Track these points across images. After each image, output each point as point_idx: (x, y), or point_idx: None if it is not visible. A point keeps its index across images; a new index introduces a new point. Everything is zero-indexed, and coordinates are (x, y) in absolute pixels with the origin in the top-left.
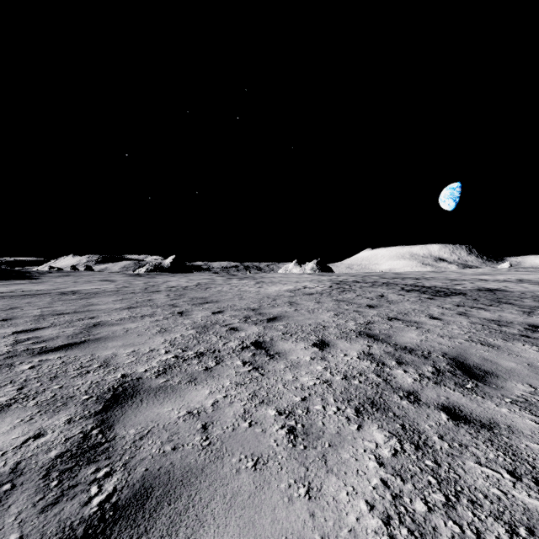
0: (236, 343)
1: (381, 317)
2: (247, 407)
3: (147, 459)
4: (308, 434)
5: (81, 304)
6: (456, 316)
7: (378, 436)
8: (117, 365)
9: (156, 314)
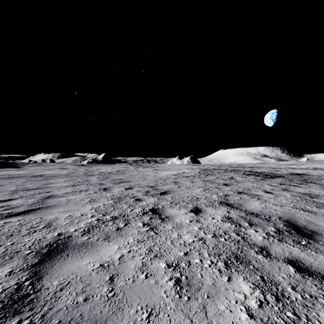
0: (139, 209)
1: (233, 192)
2: (144, 260)
3: (62, 310)
4: (191, 285)
5: (43, 183)
6: (281, 191)
7: (245, 287)
8: (56, 226)
9: (89, 190)
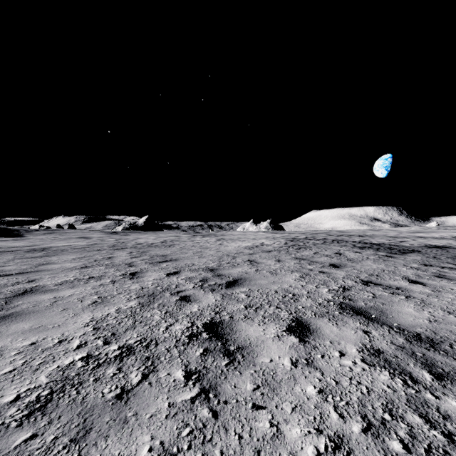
0: (183, 325)
1: (354, 281)
2: None
3: None
4: None
5: (36, 263)
6: (437, 279)
7: None
8: None
9: (105, 276)
